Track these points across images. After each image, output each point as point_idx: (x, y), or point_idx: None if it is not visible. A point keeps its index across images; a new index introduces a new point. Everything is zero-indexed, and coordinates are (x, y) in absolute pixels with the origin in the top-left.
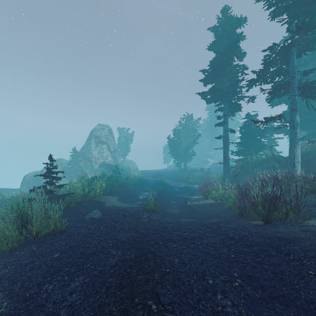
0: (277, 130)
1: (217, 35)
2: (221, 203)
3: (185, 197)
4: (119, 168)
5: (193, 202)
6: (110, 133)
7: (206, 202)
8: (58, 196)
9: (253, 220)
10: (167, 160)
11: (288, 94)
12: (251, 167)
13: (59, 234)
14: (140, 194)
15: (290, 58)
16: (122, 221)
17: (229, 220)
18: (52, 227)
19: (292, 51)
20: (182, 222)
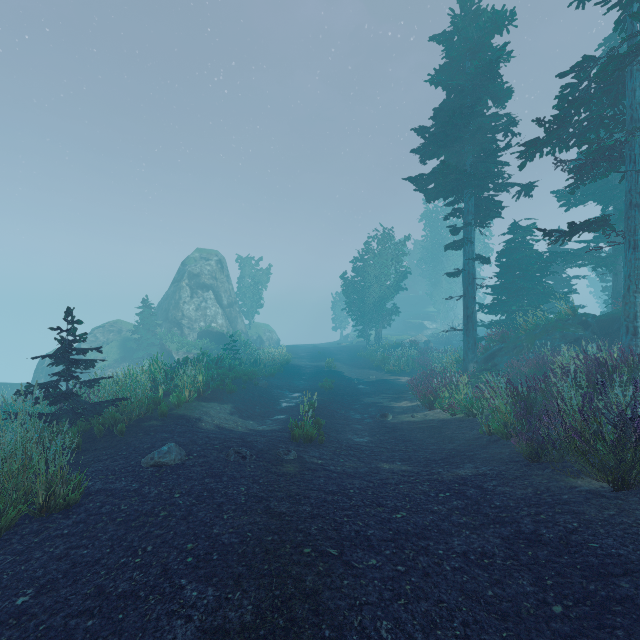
0: (578, 259)
1: (449, 53)
2: (467, 419)
3: (382, 405)
4: (240, 340)
5: (401, 417)
6: (221, 267)
7: (429, 416)
8: (86, 407)
9: (573, 477)
10: (339, 324)
11: (602, 181)
12: (525, 337)
13: (59, 515)
14: (283, 397)
15: (623, 90)
16: (232, 473)
17: (505, 473)
18: (41, 498)
19: (630, 71)
20: (383, 475)
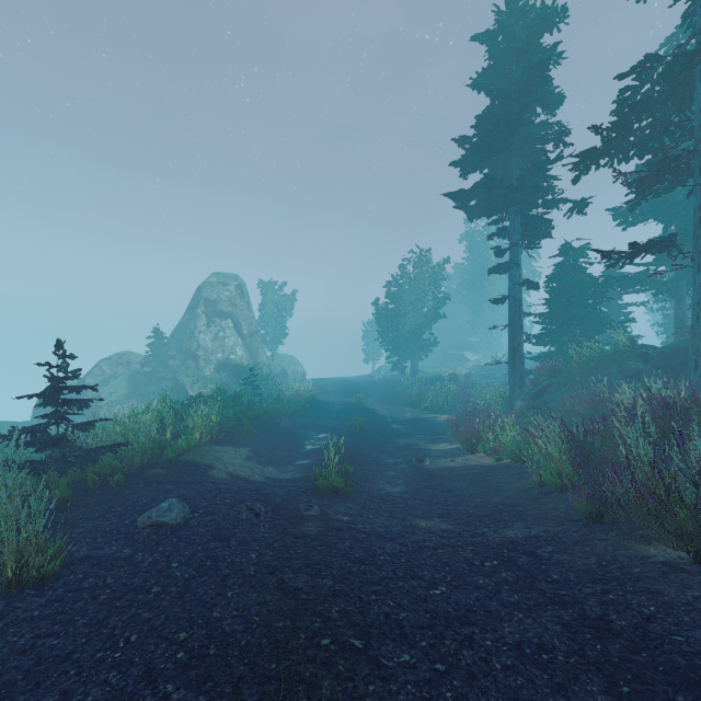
0: (637, 284)
1: (493, 54)
2: (515, 466)
3: (418, 447)
4: (261, 373)
5: (440, 461)
6: (241, 292)
7: (471, 461)
8: (79, 453)
9: (644, 544)
10: (371, 355)
11: (664, 197)
12: (578, 372)
13: (31, 591)
14: (307, 438)
15: (690, 93)
16: (243, 535)
17: (562, 537)
18: (10, 571)
19: (699, 71)
20: (419, 536)
